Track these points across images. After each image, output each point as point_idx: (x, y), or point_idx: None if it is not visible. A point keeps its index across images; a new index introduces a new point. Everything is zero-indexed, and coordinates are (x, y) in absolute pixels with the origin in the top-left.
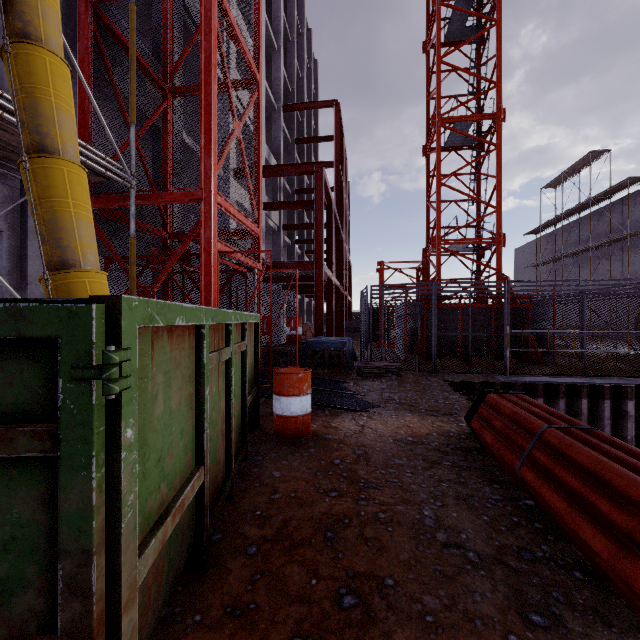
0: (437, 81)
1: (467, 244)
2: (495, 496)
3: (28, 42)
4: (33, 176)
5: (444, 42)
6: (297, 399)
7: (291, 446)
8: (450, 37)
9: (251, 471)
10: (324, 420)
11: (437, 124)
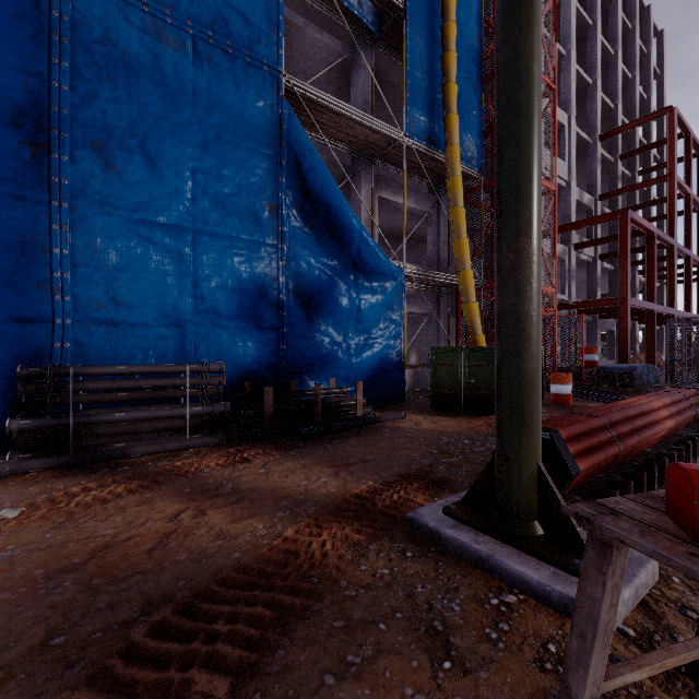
0: None
1: None
2: None
3: (464, 270)
4: (466, 308)
5: None
6: (561, 386)
7: (557, 406)
8: None
9: None
10: (584, 403)
11: None
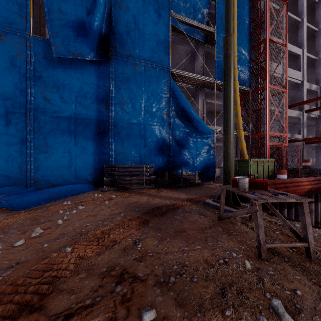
0: None
1: None
2: None
3: (239, 130)
4: (240, 144)
5: None
6: (281, 175)
7: None
8: None
9: None
10: None
11: None
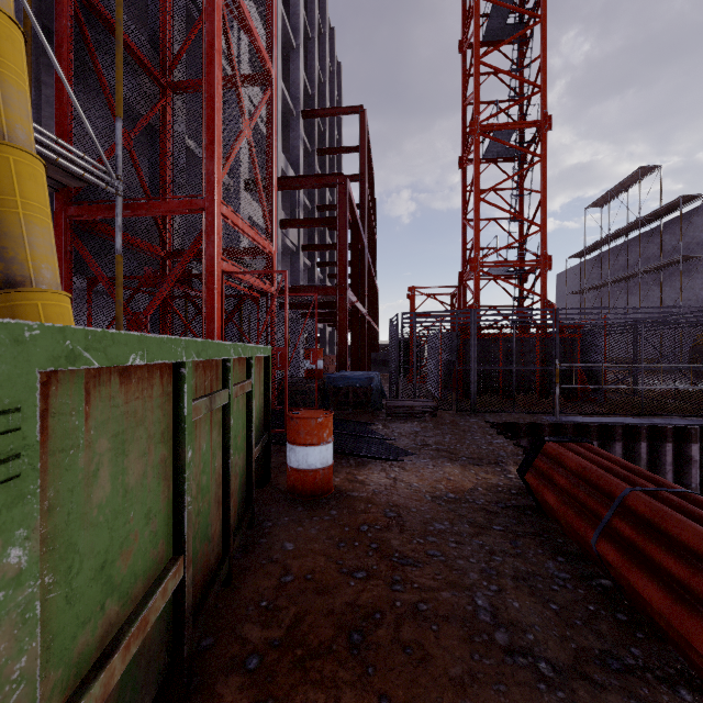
0: (475, 84)
1: (508, 267)
2: (562, 574)
3: None
4: None
5: (482, 41)
6: (316, 449)
7: (308, 507)
8: (489, 36)
9: (258, 542)
10: (348, 472)
11: (475, 132)
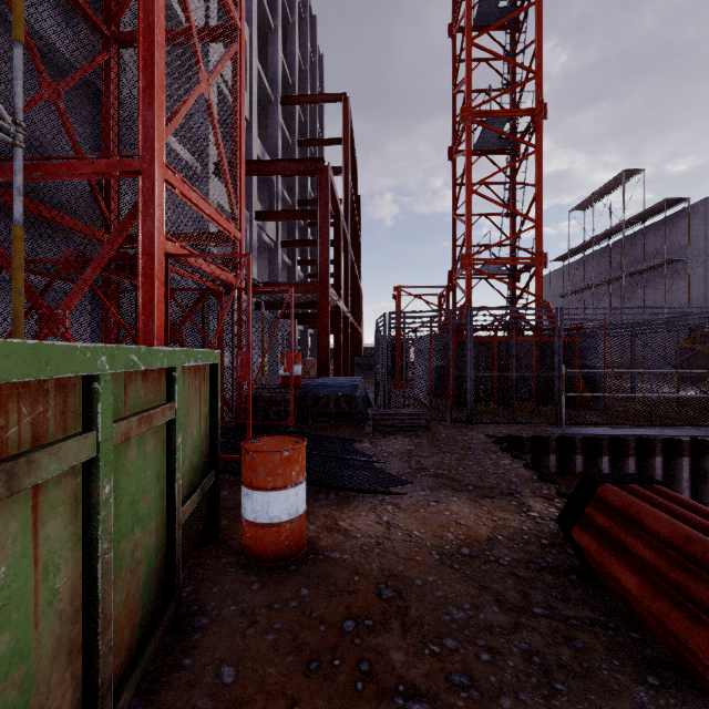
0: (467, 66)
1: (501, 265)
2: None
3: None
4: None
5: (473, 25)
6: (281, 494)
7: (268, 581)
8: (480, 19)
9: (177, 666)
10: (328, 514)
11: (467, 119)
